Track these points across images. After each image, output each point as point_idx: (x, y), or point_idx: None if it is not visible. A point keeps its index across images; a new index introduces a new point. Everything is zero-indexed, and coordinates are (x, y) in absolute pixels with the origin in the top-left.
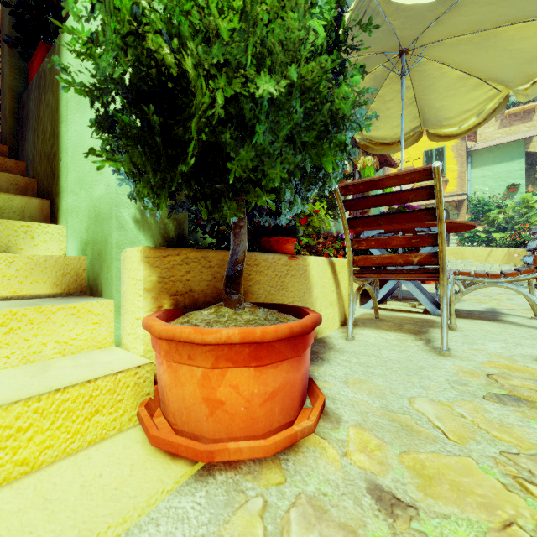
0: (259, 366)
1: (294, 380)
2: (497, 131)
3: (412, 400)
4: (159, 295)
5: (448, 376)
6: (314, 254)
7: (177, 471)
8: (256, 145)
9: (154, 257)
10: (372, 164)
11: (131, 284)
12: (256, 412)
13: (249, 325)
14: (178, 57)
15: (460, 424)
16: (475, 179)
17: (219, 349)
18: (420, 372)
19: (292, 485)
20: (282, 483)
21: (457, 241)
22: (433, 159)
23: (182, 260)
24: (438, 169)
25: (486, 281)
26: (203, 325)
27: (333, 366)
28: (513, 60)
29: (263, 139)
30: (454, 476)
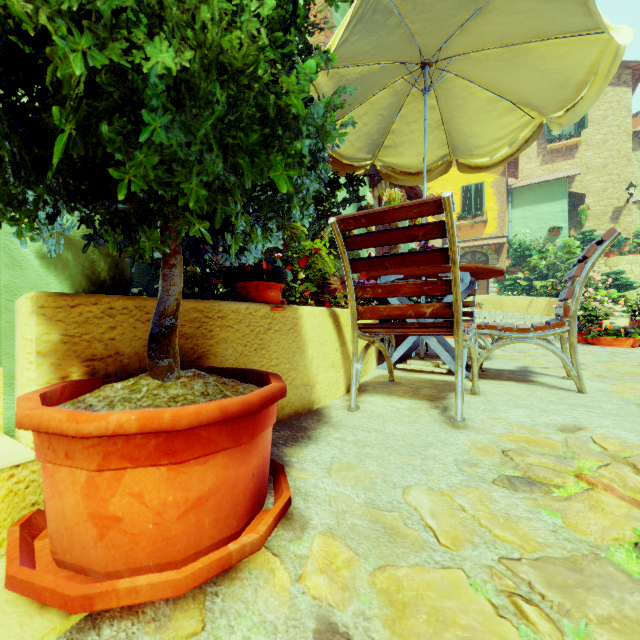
0: (174, 463)
1: (236, 478)
2: (539, 167)
3: (407, 490)
4: (64, 361)
5: (458, 454)
6: (317, 304)
7: (39, 627)
8: (162, 147)
9: (55, 307)
10: (398, 197)
11: (21, 346)
12: (171, 529)
13: (173, 404)
14: (29, 5)
15: (458, 522)
16: (516, 220)
17: (109, 442)
18: (426, 450)
19: (210, 635)
20: (197, 633)
21: (497, 289)
22: (471, 196)
23: (103, 311)
24: (448, 201)
25: (513, 336)
26: (102, 405)
27: (320, 447)
28: (546, 83)
29: (166, 137)
30: (436, 599)
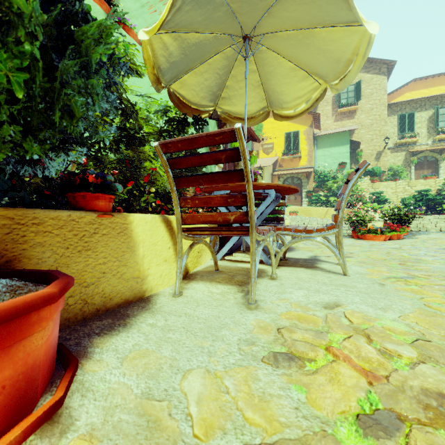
0: None
1: None
2: (333, 123)
3: (187, 375)
4: None
5: (243, 334)
6: (159, 211)
7: None
8: None
9: None
10: None
11: None
12: None
13: None
14: None
15: (219, 406)
16: (319, 157)
17: None
18: (219, 331)
19: None
20: None
21: (307, 202)
22: (291, 140)
23: None
24: (239, 131)
25: (302, 236)
26: None
27: (130, 334)
28: (327, 59)
29: None
30: None
